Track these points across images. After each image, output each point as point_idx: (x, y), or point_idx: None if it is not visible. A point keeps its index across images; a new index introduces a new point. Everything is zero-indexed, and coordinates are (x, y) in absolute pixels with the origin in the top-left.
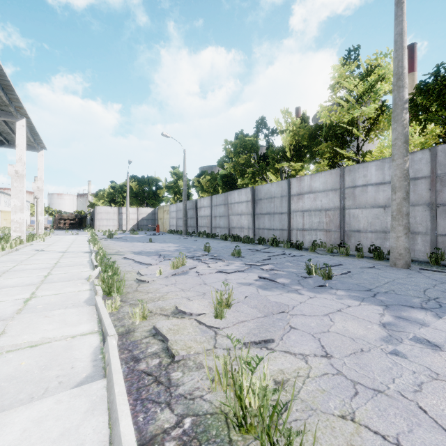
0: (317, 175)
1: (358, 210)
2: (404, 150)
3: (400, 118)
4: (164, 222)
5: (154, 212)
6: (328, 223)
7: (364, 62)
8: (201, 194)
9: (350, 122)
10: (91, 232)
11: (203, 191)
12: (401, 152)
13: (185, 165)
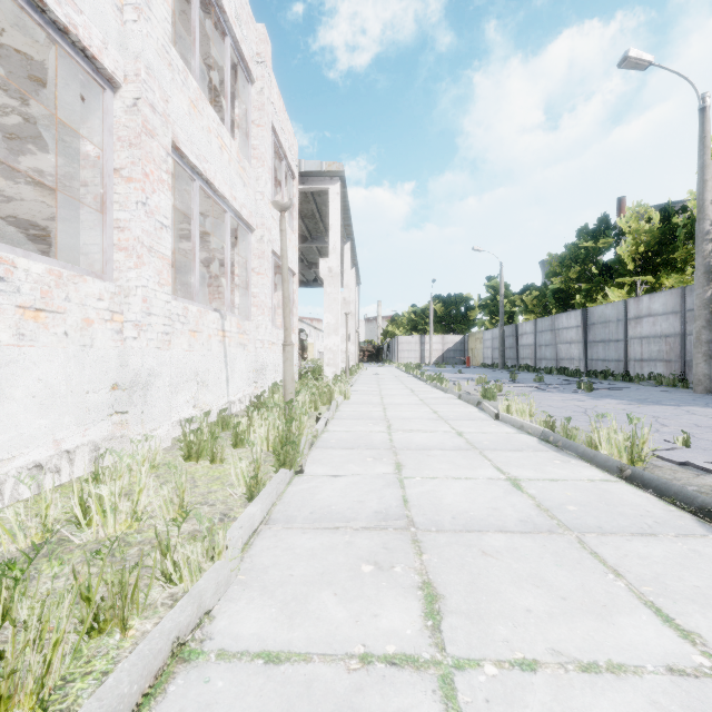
0: (656, 296)
1: None
2: (704, 280)
3: (699, 250)
4: (476, 354)
5: (463, 341)
6: (668, 352)
7: None
8: (526, 316)
9: None
10: (397, 364)
11: (527, 313)
12: (700, 282)
13: (501, 282)
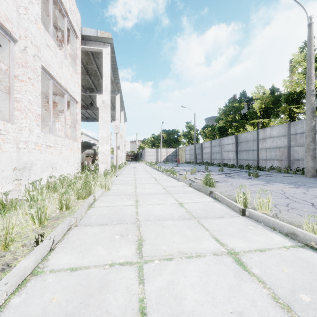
0: (274, 127)
1: (298, 147)
2: (311, 116)
3: (309, 100)
4: (182, 157)
5: (176, 151)
6: (281, 155)
7: (316, 48)
8: (205, 139)
9: (302, 91)
10: (145, 162)
11: (206, 138)
12: (309, 117)
13: (195, 123)
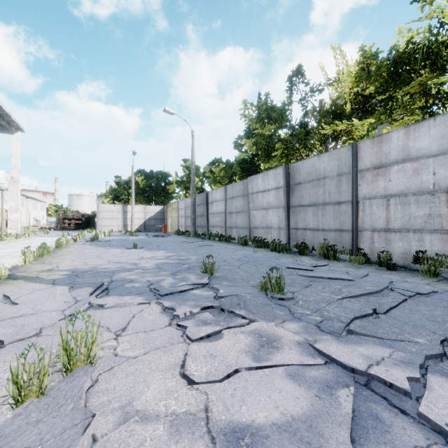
0: (423, 125)
1: None
2: None
3: None
4: (173, 222)
5: (163, 211)
6: None
7: None
8: (214, 187)
9: None
10: (80, 233)
11: (216, 183)
12: None
13: (193, 149)
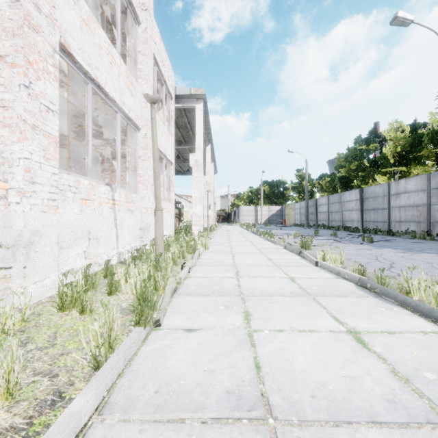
0: (410, 179)
1: None
2: None
3: None
4: (290, 217)
5: (281, 209)
6: (418, 216)
7: None
8: (321, 194)
9: None
10: (241, 224)
11: (323, 191)
12: None
13: (306, 172)
